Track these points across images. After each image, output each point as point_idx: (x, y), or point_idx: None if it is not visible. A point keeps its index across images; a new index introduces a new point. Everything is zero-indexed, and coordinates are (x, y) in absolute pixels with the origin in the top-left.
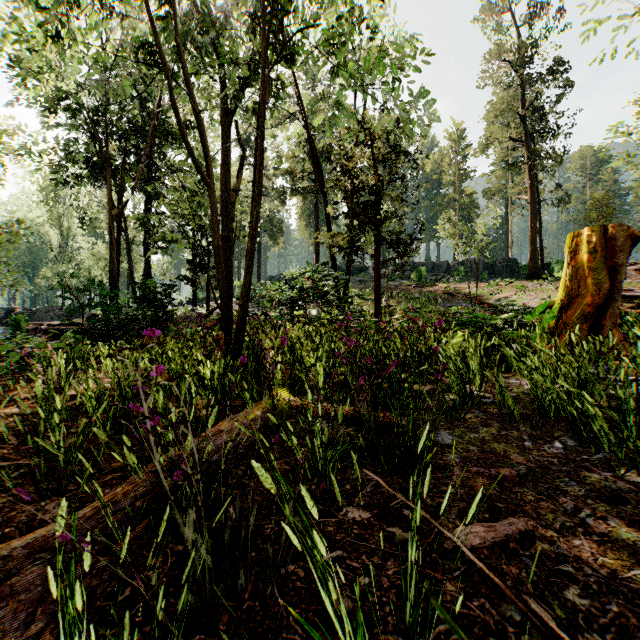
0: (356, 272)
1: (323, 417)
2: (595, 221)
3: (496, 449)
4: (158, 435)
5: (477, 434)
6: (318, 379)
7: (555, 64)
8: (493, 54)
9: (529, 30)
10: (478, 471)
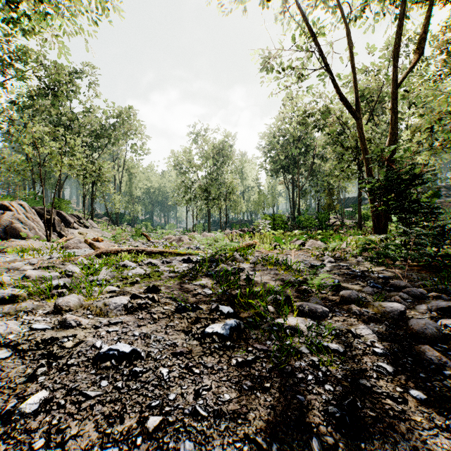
0: None
1: None
2: None
3: None
4: None
5: None
6: None
7: None
8: None
9: None
10: None
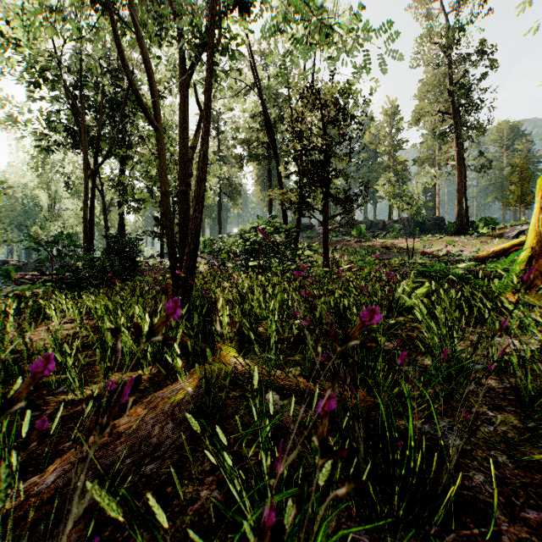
0: (304, 229)
1: (275, 389)
2: (515, 183)
3: (538, 461)
4: (61, 416)
5: (491, 426)
6: (270, 333)
7: (479, 46)
8: (425, 37)
9: (456, 17)
10: (541, 522)
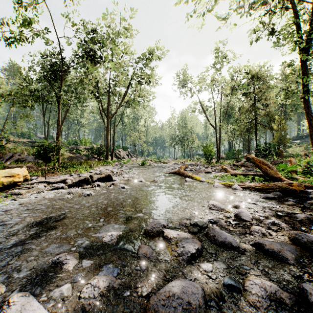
0: None
1: None
2: None
3: None
4: None
5: None
6: None
7: None
8: None
9: None
10: None
